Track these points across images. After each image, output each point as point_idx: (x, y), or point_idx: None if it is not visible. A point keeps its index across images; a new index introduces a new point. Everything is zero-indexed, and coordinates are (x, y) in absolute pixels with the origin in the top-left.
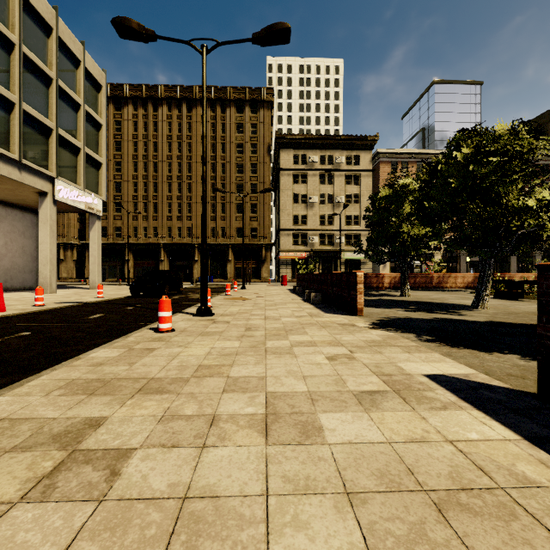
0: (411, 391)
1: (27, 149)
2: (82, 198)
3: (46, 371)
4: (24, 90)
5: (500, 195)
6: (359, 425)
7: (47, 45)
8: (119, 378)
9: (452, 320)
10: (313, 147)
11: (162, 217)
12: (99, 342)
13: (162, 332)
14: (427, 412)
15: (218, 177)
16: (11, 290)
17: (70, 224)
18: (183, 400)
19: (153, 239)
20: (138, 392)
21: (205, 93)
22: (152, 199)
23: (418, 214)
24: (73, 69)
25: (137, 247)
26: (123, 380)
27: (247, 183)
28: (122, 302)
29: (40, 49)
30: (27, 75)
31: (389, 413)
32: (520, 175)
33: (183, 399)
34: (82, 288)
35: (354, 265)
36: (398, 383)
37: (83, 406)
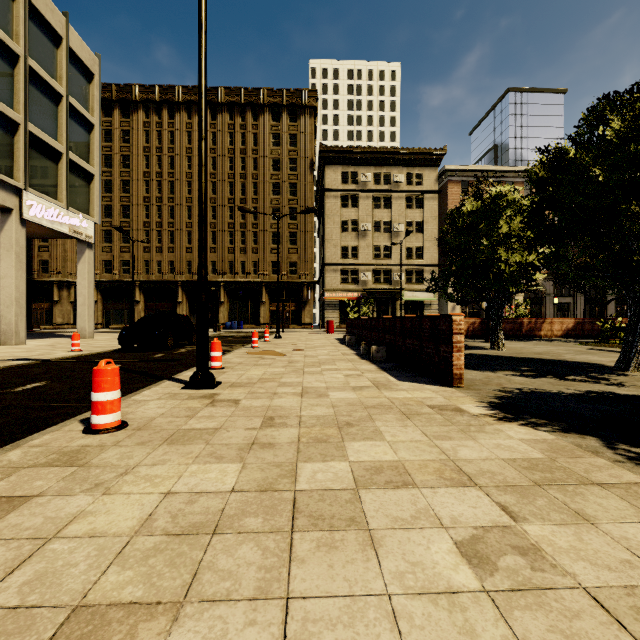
0: None
1: None
2: (64, 218)
3: None
4: None
5: None
6: None
7: (12, 10)
8: None
9: (622, 398)
10: (365, 163)
11: (180, 249)
12: None
13: (96, 432)
14: None
15: (249, 199)
16: None
17: (67, 257)
18: None
19: (169, 276)
20: None
21: (205, 22)
22: (168, 227)
23: (535, 228)
24: (52, 47)
25: (148, 286)
26: None
27: (284, 207)
28: (101, 358)
29: (1, 14)
30: None
31: None
32: None
33: None
34: (70, 337)
35: (416, 307)
36: None
37: None
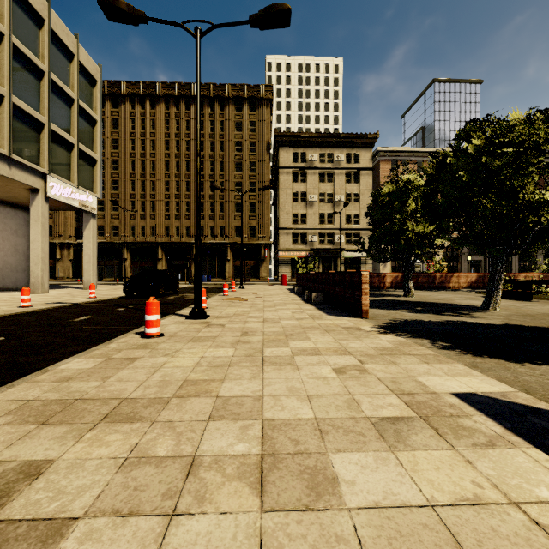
0: (442, 418)
1: (17, 143)
2: (75, 195)
3: (1, 389)
4: (14, 83)
5: (516, 188)
6: (386, 475)
7: (39, 37)
8: (86, 399)
9: (465, 323)
10: (312, 145)
11: (160, 216)
12: (76, 349)
13: (149, 337)
14: (471, 452)
15: (217, 175)
16: (3, 290)
17: (67, 223)
18: (157, 433)
19: (151, 238)
20: (104, 419)
21: (199, 79)
22: (150, 198)
23: (425, 210)
24: (66, 62)
25: (134, 247)
26: (89, 401)
27: (245, 181)
28: (114, 302)
29: (32, 41)
30: (17, 67)
31: (422, 454)
32: (535, 168)
33: (158, 430)
34: (76, 288)
35: (354, 264)
36: (424, 406)
37: (28, 441)
